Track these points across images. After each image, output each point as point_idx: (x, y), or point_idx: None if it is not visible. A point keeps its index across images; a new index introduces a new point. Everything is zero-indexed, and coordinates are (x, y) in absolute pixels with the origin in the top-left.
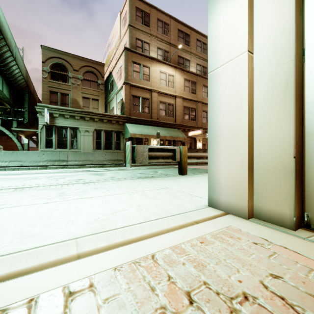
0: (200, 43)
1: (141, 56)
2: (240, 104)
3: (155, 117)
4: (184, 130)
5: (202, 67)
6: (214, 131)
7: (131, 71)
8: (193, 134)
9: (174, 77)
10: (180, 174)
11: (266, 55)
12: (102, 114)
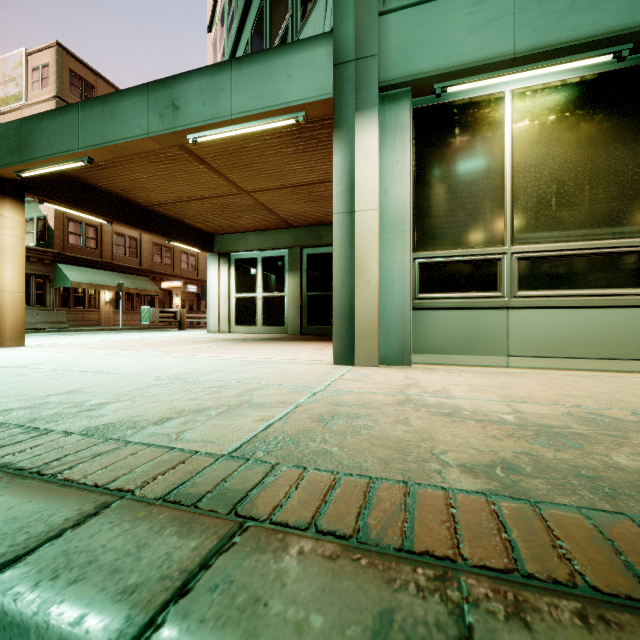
0: None
1: None
2: (217, 302)
3: (108, 256)
4: (155, 278)
5: None
6: (209, 308)
7: None
8: (169, 286)
9: None
10: (180, 330)
11: (223, 290)
12: None
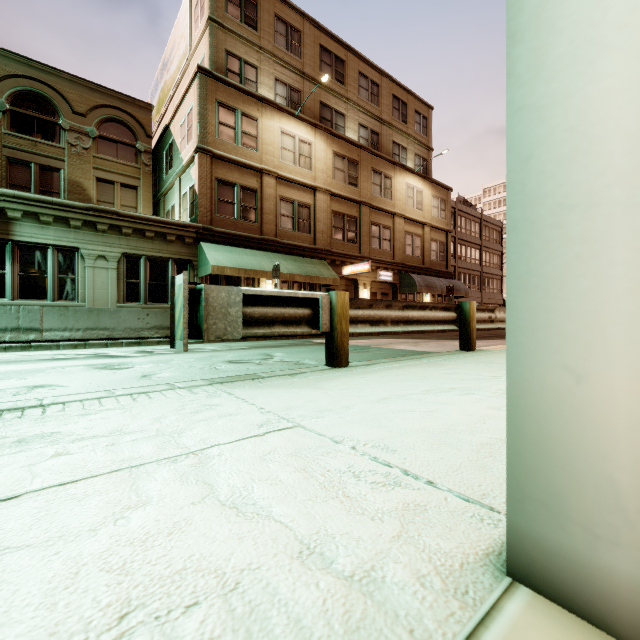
0: (366, 81)
1: (238, 92)
2: None
3: (270, 230)
4: (334, 262)
5: (371, 133)
6: (549, 178)
7: (215, 123)
8: (352, 272)
9: (313, 147)
10: (330, 366)
11: None
12: (143, 218)
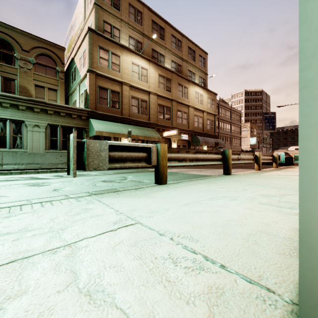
0: (175, 39)
1: (110, 42)
2: None
3: (126, 113)
4: (159, 130)
5: (177, 65)
6: None
7: (97, 57)
8: (168, 135)
9: (148, 71)
10: (157, 184)
11: None
12: (59, 106)
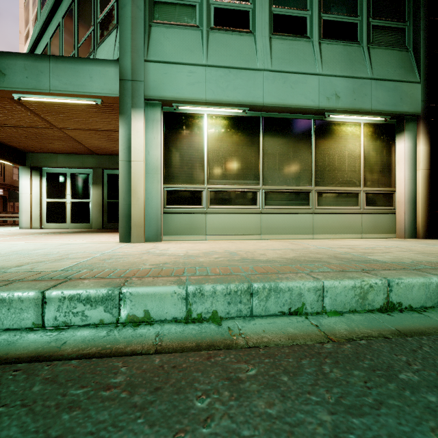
0: None
1: None
2: (29, 205)
3: None
4: None
5: None
6: (21, 209)
7: None
8: None
9: None
10: None
11: (35, 196)
12: None
